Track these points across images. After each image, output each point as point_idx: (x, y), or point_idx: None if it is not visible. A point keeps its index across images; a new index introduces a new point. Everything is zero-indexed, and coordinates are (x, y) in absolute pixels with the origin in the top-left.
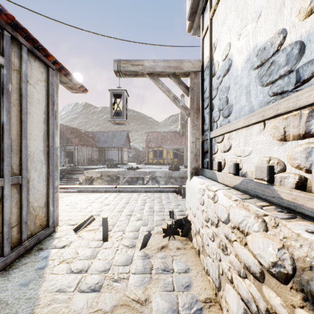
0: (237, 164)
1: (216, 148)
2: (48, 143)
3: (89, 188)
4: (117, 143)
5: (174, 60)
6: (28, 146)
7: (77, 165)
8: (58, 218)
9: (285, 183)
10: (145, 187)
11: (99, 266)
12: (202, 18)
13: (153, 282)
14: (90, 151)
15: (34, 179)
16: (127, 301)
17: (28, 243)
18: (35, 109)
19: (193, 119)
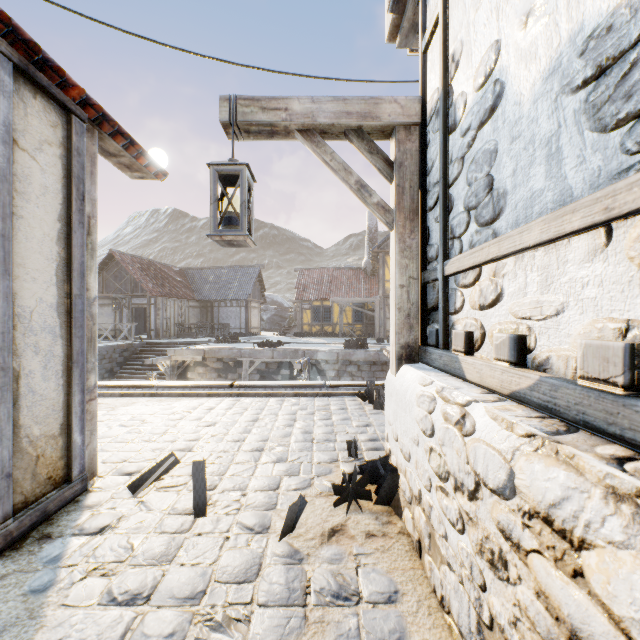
0: (520, 337)
1: (458, 299)
2: (69, 290)
3: (175, 387)
4: (237, 293)
5: (359, 98)
6: (16, 295)
7: (154, 337)
8: (95, 458)
9: None
10: (294, 384)
11: (181, 583)
12: (423, 4)
13: (311, 631)
14: (181, 309)
15: (32, 373)
16: None
17: (16, 524)
18: (34, 208)
19: (402, 234)
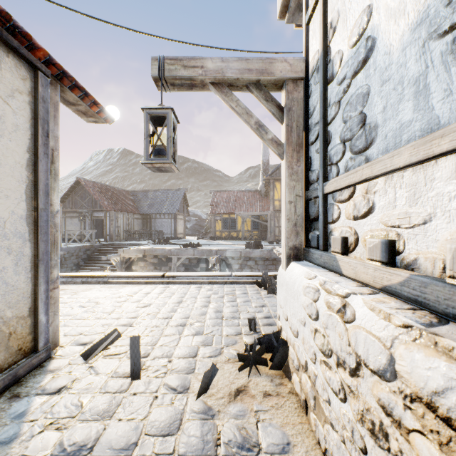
0: (390, 242)
1: (335, 212)
2: (36, 205)
3: (121, 277)
4: (168, 208)
5: (258, 58)
6: None
7: (109, 240)
8: (57, 332)
9: None
10: (209, 275)
11: (118, 436)
12: None
13: None
14: (128, 220)
15: (5, 269)
16: None
17: None
18: (7, 141)
19: (290, 162)
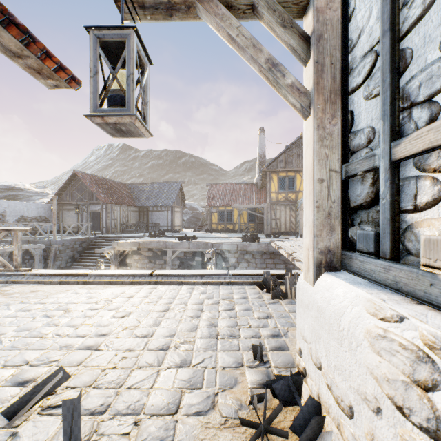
0: None
1: (426, 190)
2: None
3: (105, 276)
4: (165, 201)
5: None
6: None
7: (105, 233)
8: None
9: None
10: (203, 273)
11: None
12: None
13: None
14: (125, 212)
15: None
16: None
17: None
18: None
19: (321, 119)
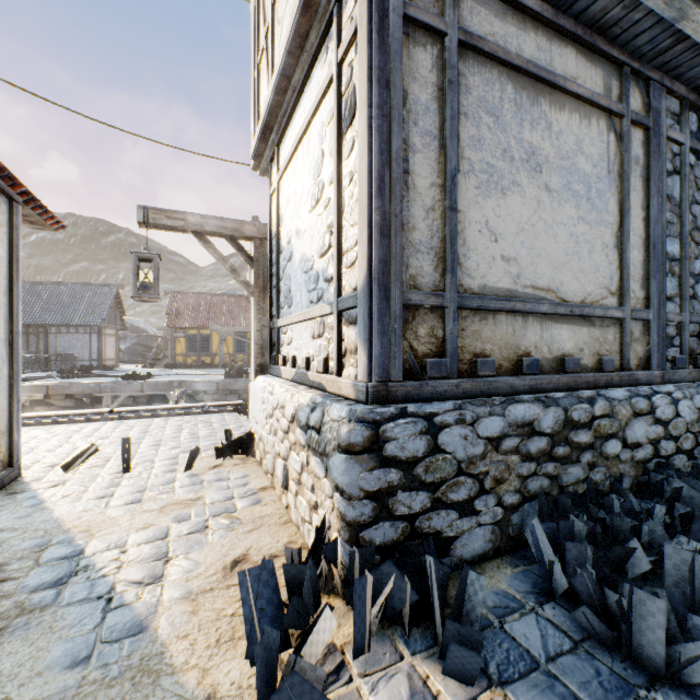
0: (295, 357)
1: (283, 340)
2: (11, 328)
3: (44, 417)
4: (85, 317)
5: (232, 220)
6: None
7: None
8: (20, 456)
9: (314, 369)
10: (177, 406)
11: (130, 490)
12: (271, 168)
13: (206, 488)
14: None
15: None
16: (178, 501)
17: None
18: None
19: (258, 300)
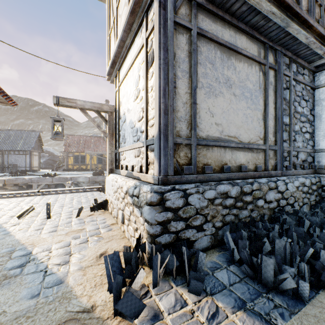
0: (127, 165)
1: (121, 158)
2: None
3: (5, 194)
4: (23, 146)
5: (98, 103)
6: None
7: None
8: None
9: (135, 171)
10: (71, 189)
11: (51, 226)
12: (115, 80)
13: (86, 224)
14: None
15: None
16: (73, 230)
17: None
18: None
19: (110, 140)
